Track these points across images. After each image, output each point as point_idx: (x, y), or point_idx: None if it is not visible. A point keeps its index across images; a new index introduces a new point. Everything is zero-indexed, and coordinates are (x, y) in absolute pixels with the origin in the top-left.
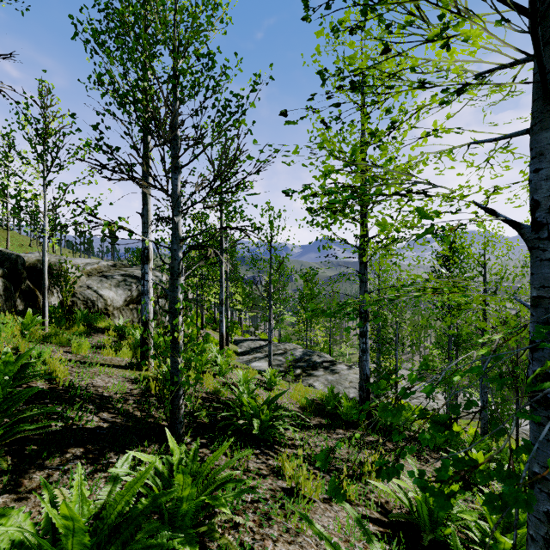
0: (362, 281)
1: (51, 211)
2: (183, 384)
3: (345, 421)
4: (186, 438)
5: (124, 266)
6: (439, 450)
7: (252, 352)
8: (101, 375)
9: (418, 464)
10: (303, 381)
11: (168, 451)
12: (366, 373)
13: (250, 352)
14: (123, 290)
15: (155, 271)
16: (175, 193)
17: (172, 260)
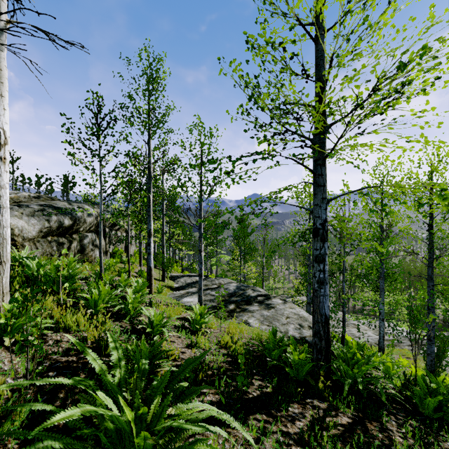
0: (318, 185)
1: (11, 163)
2: None
3: (295, 380)
4: None
5: (50, 199)
6: (442, 430)
7: (187, 287)
8: None
9: None
10: (237, 317)
11: None
12: (324, 313)
13: (185, 287)
14: (38, 219)
15: (84, 204)
16: None
17: None
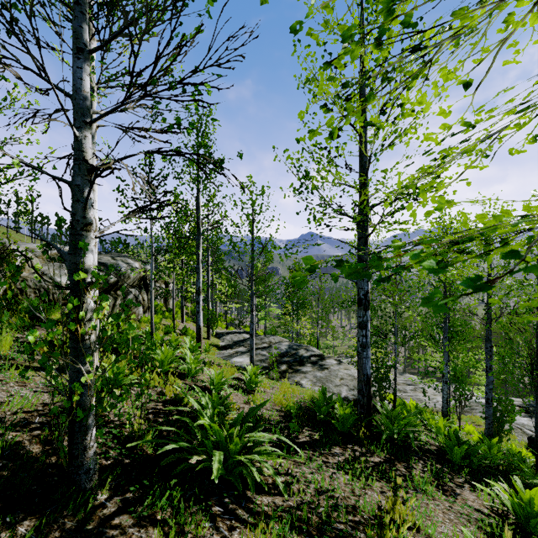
0: (361, 260)
1: (30, 201)
2: (91, 408)
3: (341, 432)
4: (98, 495)
5: None
6: (461, 471)
7: (234, 346)
8: (11, 383)
9: (445, 501)
10: (289, 378)
11: (48, 533)
12: (366, 373)
13: (232, 346)
14: None
15: (127, 258)
16: (78, 92)
17: (73, 203)
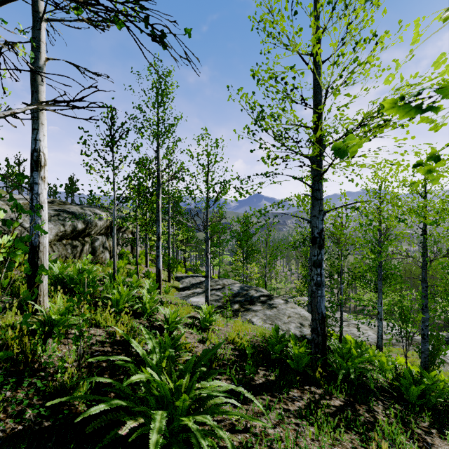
0: (315, 198)
1: (17, 165)
2: None
3: (296, 371)
4: None
5: (63, 204)
6: (422, 413)
7: (192, 288)
8: None
9: None
10: (241, 316)
11: None
12: (321, 311)
13: (190, 288)
14: (54, 224)
15: (94, 208)
16: None
17: None
